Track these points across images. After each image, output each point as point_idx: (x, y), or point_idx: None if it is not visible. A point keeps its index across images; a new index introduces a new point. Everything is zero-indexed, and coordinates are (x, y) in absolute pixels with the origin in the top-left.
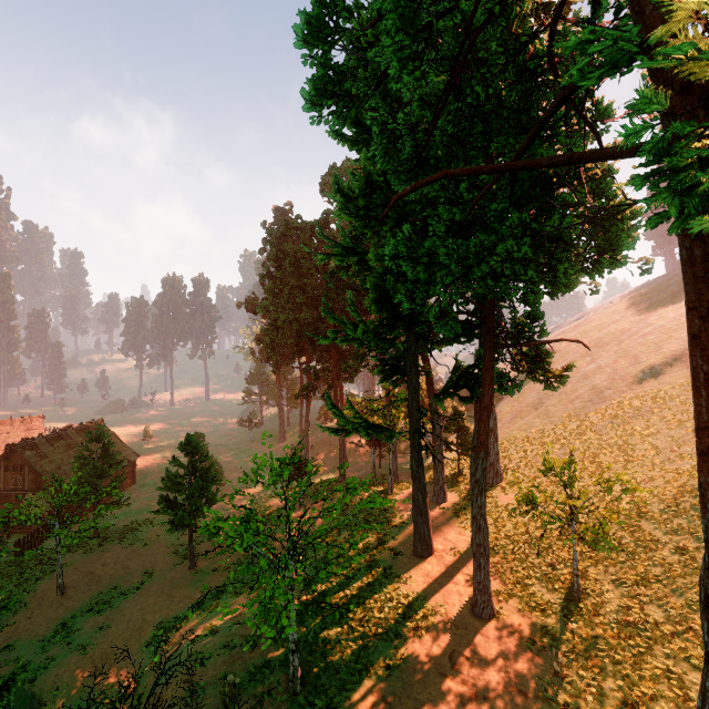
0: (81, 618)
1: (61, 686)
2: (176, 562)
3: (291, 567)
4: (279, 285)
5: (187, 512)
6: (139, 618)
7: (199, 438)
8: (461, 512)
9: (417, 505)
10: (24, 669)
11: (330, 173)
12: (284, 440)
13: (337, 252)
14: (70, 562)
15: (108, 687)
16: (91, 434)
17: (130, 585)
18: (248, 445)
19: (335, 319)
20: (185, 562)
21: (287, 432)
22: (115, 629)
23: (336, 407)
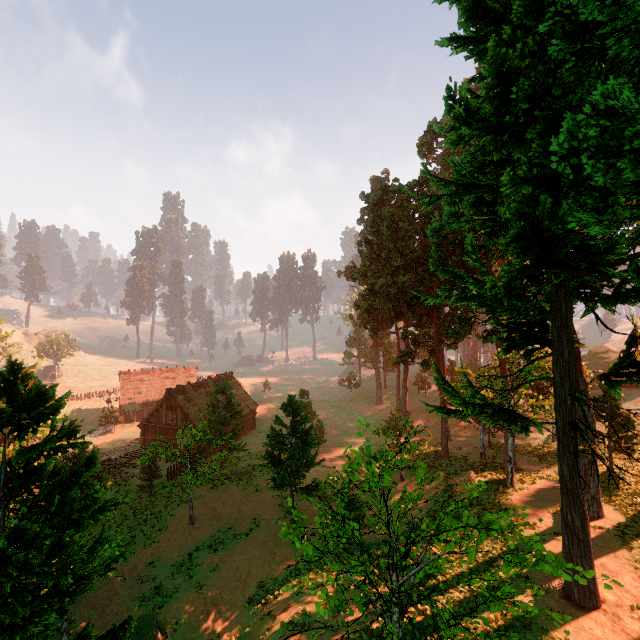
0: (202, 552)
1: (179, 621)
2: (280, 515)
3: (396, 616)
4: (376, 250)
5: (288, 472)
6: (244, 568)
7: (304, 395)
8: (634, 542)
9: (570, 530)
10: (157, 591)
11: (429, 131)
12: (380, 402)
13: (449, 189)
14: (201, 494)
15: (214, 635)
16: (218, 387)
17: (241, 529)
18: (347, 404)
19: (447, 273)
20: (287, 517)
21: (383, 395)
22: (225, 574)
23: (447, 382)
